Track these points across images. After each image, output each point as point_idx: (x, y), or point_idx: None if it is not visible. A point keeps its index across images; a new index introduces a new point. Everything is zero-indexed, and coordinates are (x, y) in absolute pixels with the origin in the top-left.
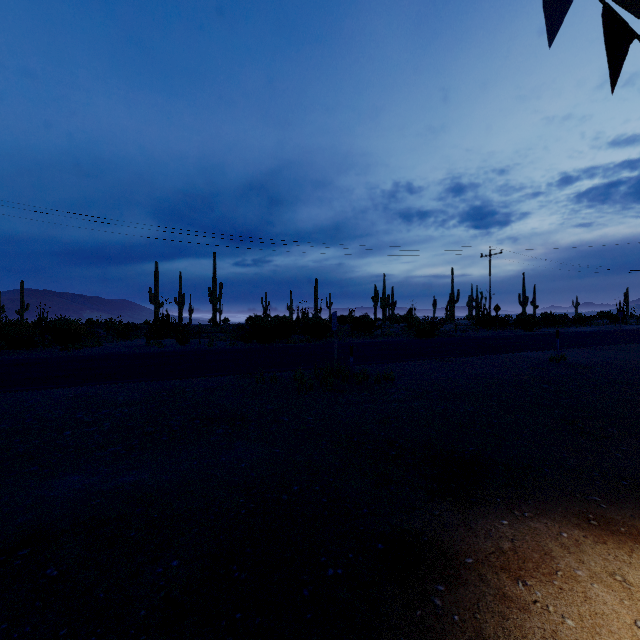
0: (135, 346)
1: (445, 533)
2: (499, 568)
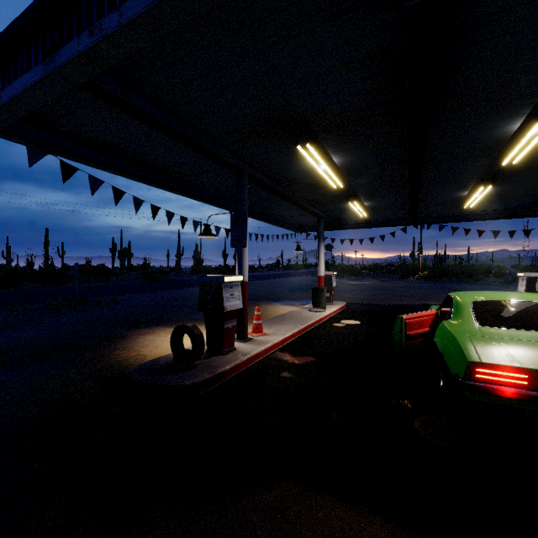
0: None
1: (125, 333)
2: (139, 335)
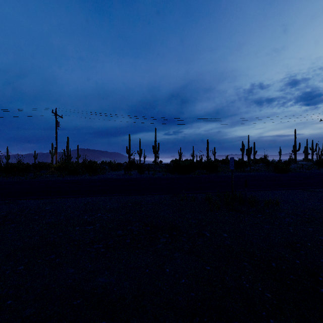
0: (119, 174)
1: None
2: None
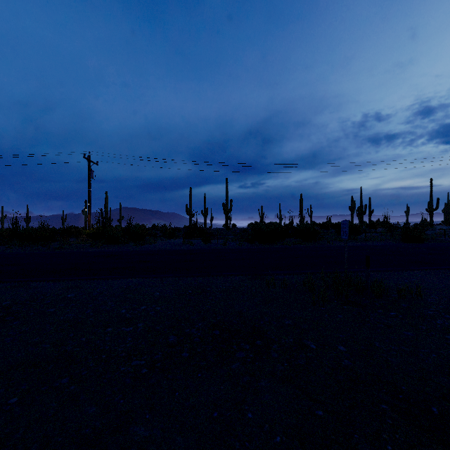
0: (176, 244)
1: None
2: None
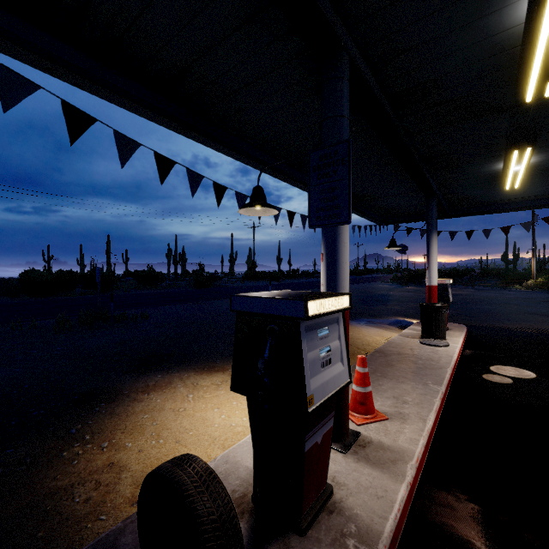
0: None
1: (121, 385)
2: (140, 391)
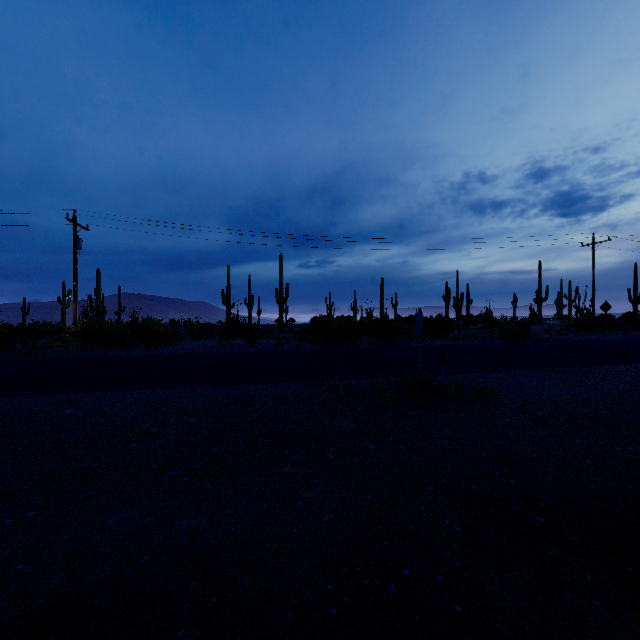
0: (208, 346)
1: None
2: None
